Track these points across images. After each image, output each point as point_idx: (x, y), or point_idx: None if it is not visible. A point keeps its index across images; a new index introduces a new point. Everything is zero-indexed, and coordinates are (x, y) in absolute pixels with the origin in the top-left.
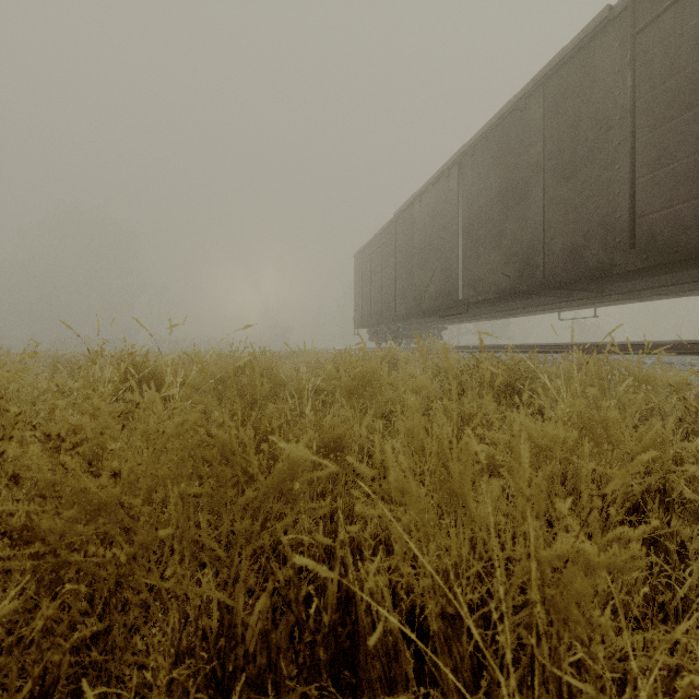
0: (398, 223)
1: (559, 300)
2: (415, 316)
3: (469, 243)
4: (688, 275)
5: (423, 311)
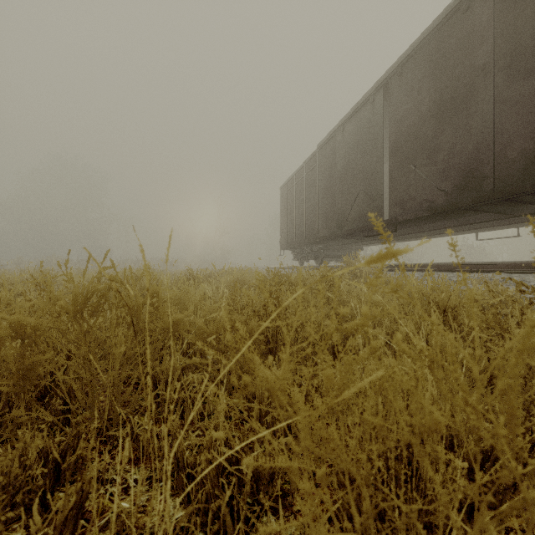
0: (320, 154)
1: (496, 217)
2: (337, 237)
3: (396, 162)
4: None
5: (346, 232)
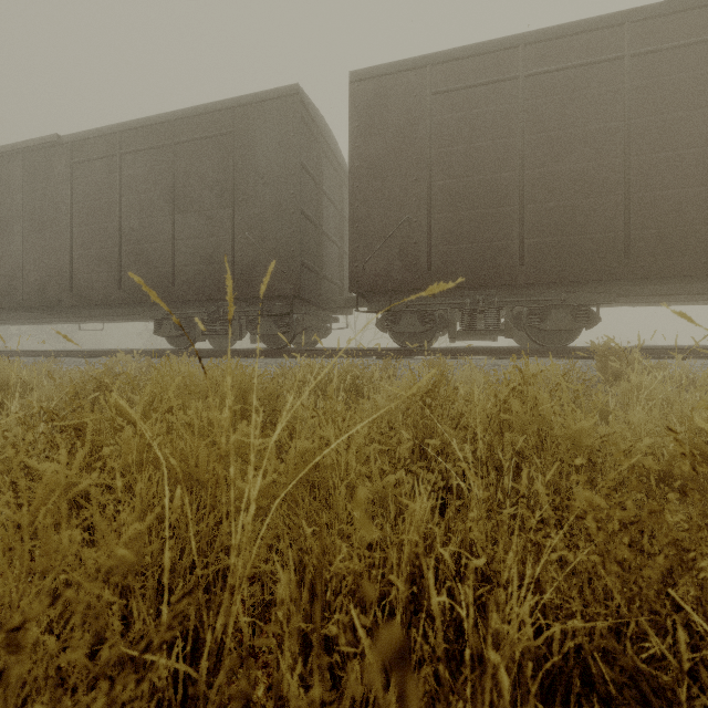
0: None
1: (54, 317)
2: None
3: None
4: (118, 312)
5: None
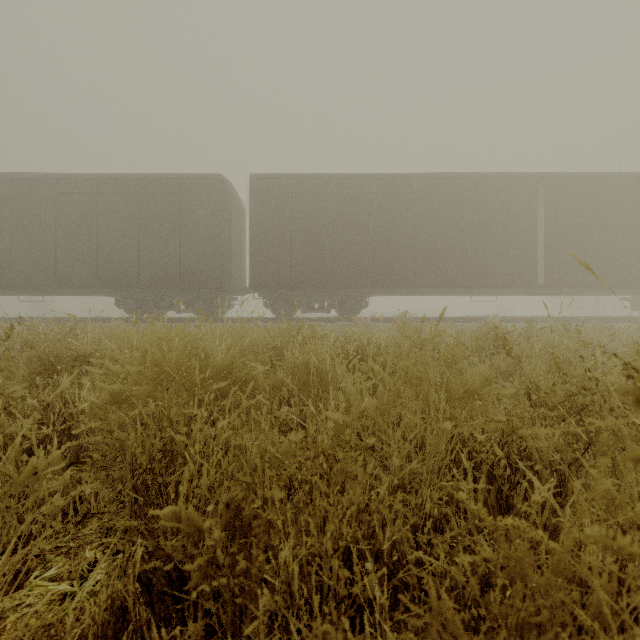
0: None
1: (20, 293)
2: None
3: None
4: (81, 291)
5: None
